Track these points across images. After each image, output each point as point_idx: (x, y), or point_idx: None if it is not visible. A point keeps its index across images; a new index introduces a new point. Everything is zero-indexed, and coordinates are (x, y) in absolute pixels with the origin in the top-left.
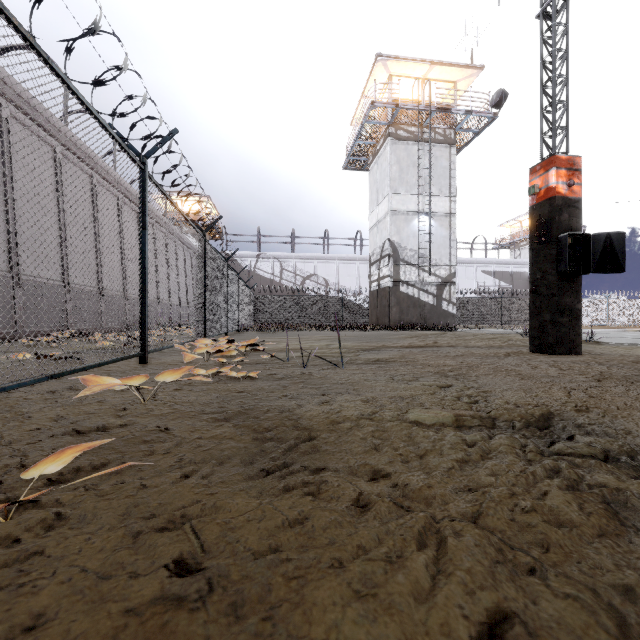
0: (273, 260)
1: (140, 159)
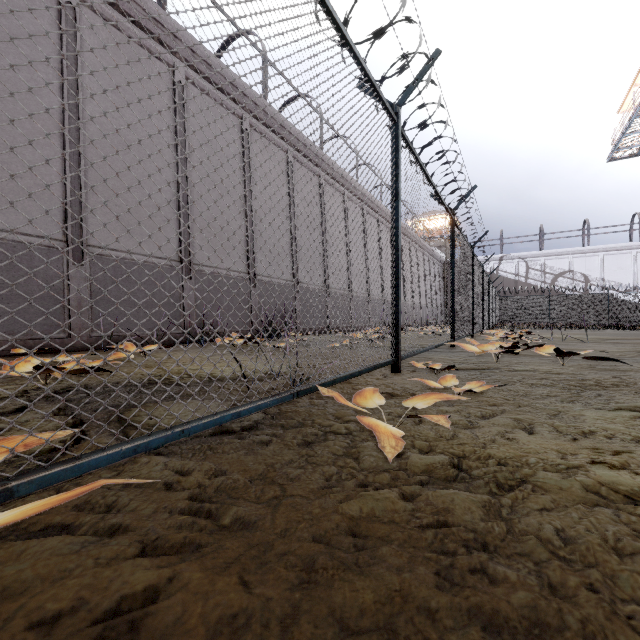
0: (517, 260)
1: (471, 247)
